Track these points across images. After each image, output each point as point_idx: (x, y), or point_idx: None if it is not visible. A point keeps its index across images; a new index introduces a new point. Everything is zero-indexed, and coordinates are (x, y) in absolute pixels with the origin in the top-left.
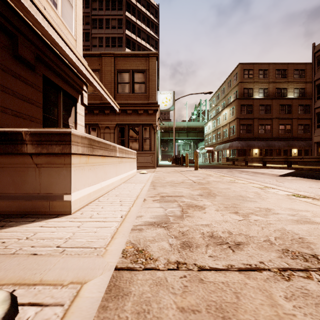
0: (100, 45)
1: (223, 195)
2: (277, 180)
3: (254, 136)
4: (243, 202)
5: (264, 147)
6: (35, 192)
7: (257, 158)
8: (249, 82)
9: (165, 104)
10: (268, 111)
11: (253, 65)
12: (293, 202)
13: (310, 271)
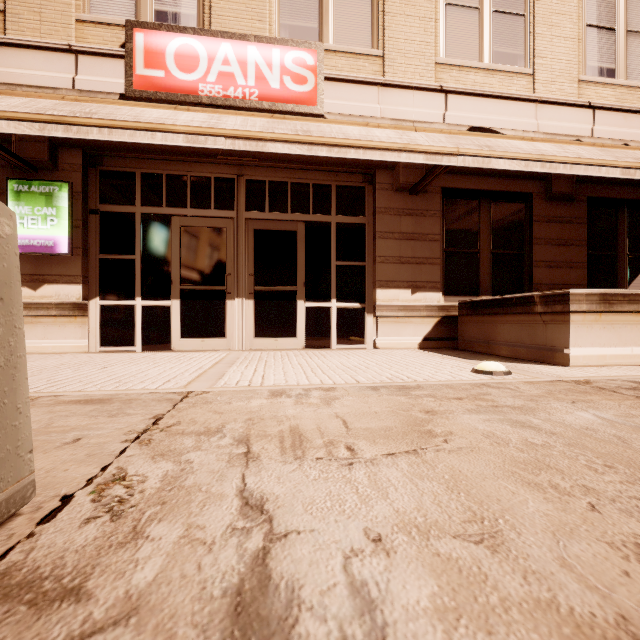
0: None
1: None
2: None
3: None
4: None
5: None
6: (542, 344)
7: None
8: None
9: None
10: None
11: None
12: None
13: None
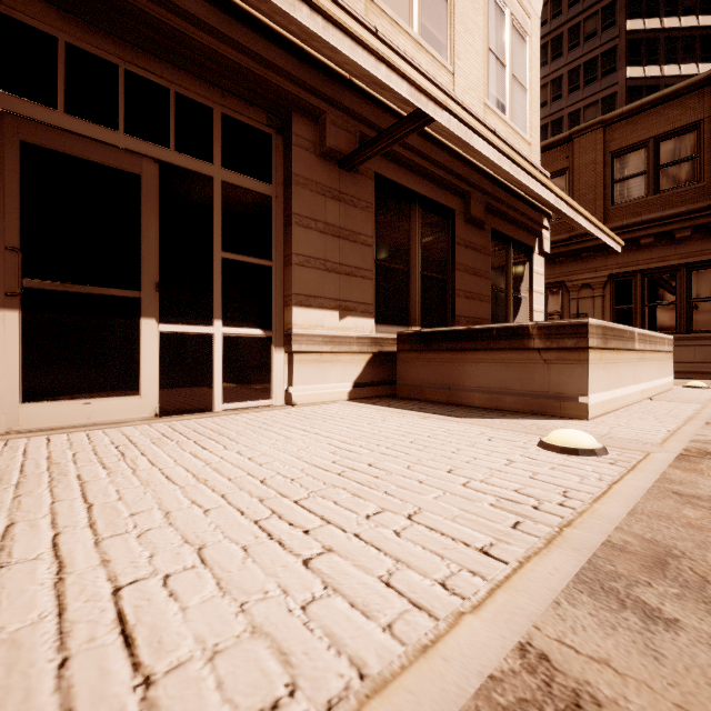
0: (555, 97)
1: None
2: None
3: None
4: None
5: None
6: (543, 391)
7: None
8: None
9: None
10: None
11: None
12: None
13: None
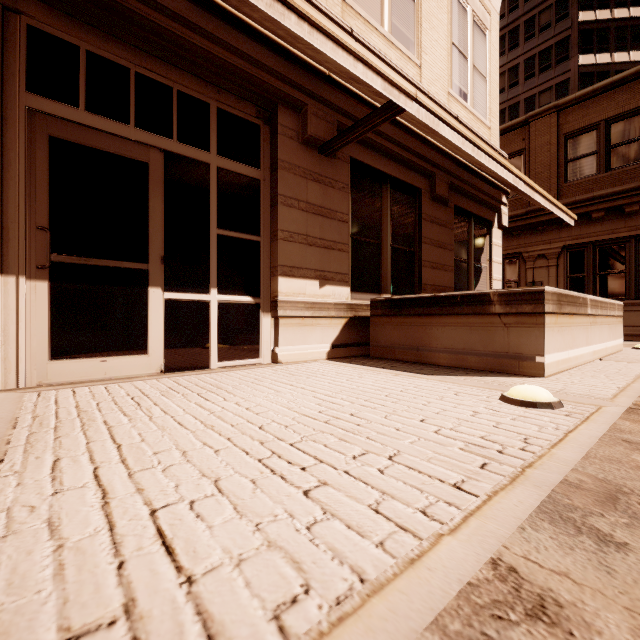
0: (512, 84)
1: None
2: None
3: None
4: None
5: None
6: (503, 351)
7: None
8: None
9: None
10: None
11: None
12: None
13: None
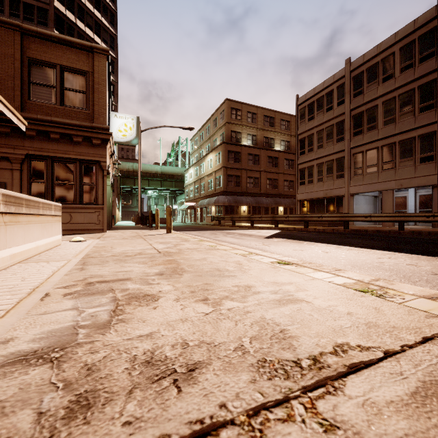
0: None
1: (194, 270)
2: (263, 243)
3: (242, 191)
4: (218, 280)
5: (253, 204)
6: None
7: (245, 217)
8: (237, 125)
9: (124, 134)
10: (257, 162)
11: (241, 104)
12: (277, 272)
13: (292, 399)
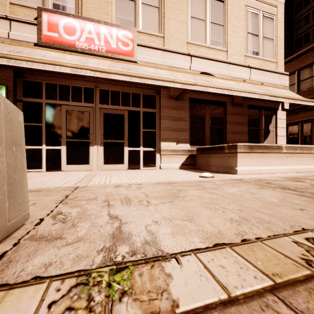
0: None
1: None
2: None
3: None
4: None
5: None
6: (228, 166)
7: None
8: None
9: None
10: None
11: None
12: None
13: (275, 187)
